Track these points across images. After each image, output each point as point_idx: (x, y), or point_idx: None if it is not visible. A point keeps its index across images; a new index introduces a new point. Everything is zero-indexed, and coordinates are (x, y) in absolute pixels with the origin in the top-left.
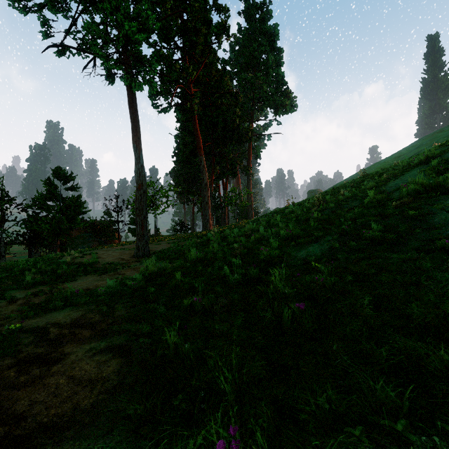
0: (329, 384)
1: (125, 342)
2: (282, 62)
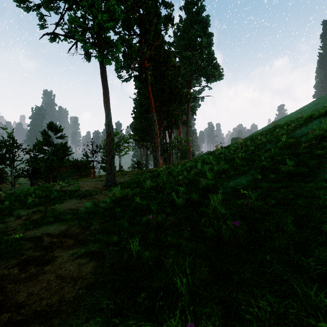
0: (267, 289)
1: (98, 249)
2: (212, 43)
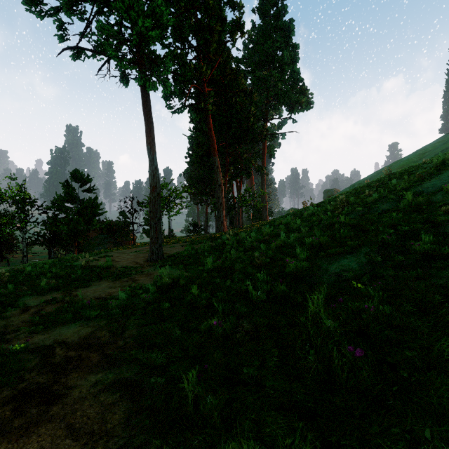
0: None
1: (135, 376)
2: (297, 58)
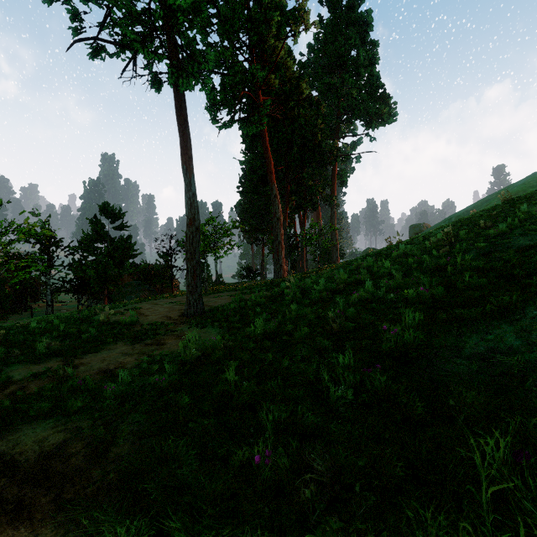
0: None
1: None
2: (377, 58)
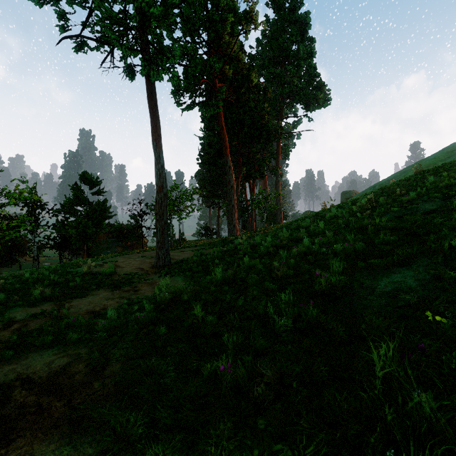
0: None
1: None
2: (314, 52)
